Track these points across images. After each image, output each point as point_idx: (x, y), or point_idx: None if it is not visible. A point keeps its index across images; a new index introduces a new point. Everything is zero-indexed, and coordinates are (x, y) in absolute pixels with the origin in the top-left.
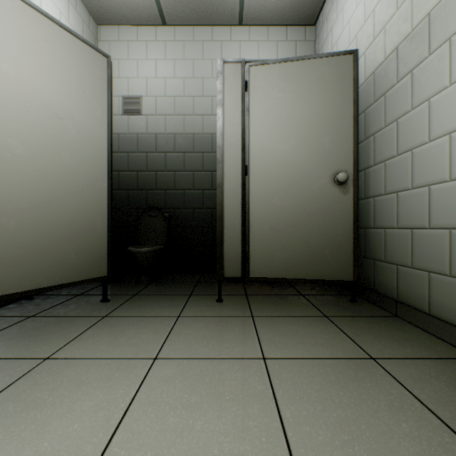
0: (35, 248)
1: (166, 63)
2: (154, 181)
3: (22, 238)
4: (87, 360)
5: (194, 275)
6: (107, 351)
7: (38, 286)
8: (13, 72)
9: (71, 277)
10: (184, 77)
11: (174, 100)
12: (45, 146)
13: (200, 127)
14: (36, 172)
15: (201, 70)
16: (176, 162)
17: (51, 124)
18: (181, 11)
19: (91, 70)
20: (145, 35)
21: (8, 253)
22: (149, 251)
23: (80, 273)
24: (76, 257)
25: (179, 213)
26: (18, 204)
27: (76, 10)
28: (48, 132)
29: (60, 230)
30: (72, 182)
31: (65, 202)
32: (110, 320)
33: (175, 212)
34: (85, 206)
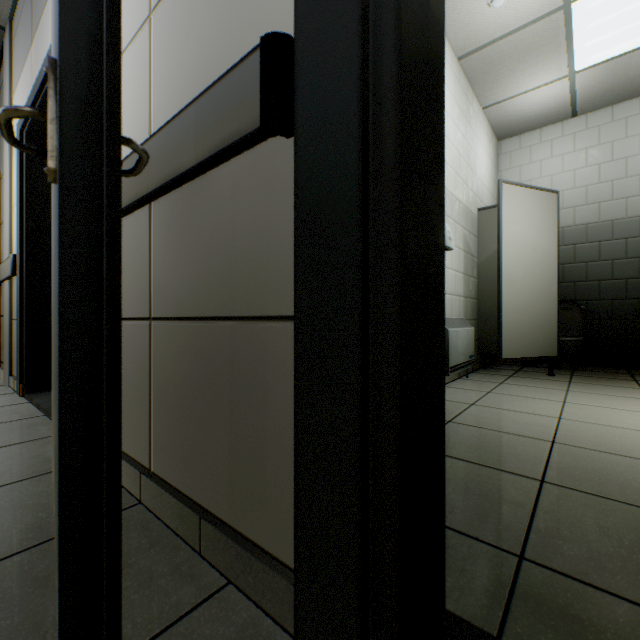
0: (525, 332)
1: (574, 154)
2: (560, 274)
3: (520, 326)
4: (597, 394)
5: (616, 369)
6: (605, 393)
7: (526, 355)
8: (517, 230)
9: (539, 353)
10: (598, 163)
11: (585, 189)
12: (529, 269)
13: (621, 211)
14: (525, 286)
15: (622, 150)
16: (587, 252)
17: (531, 254)
18: (599, 102)
19: (548, 208)
20: (549, 135)
21: (516, 334)
22: (574, 340)
23: (543, 351)
24: (541, 340)
25: (591, 305)
26: (519, 306)
27: (491, 143)
28: (529, 260)
29: (534, 321)
30: (539, 290)
31: (536, 303)
32: (577, 383)
33: (586, 304)
34: (545, 305)
